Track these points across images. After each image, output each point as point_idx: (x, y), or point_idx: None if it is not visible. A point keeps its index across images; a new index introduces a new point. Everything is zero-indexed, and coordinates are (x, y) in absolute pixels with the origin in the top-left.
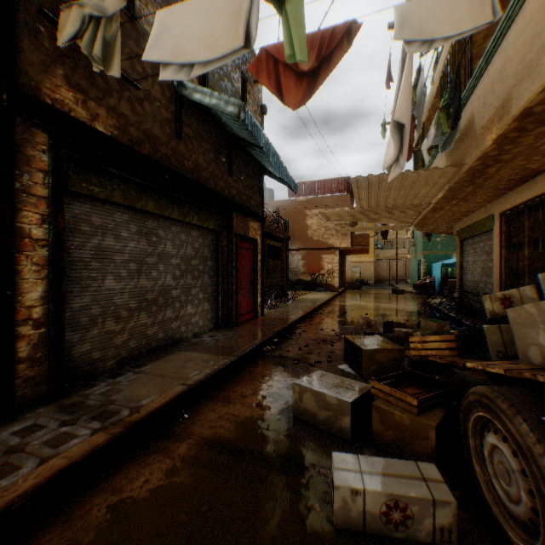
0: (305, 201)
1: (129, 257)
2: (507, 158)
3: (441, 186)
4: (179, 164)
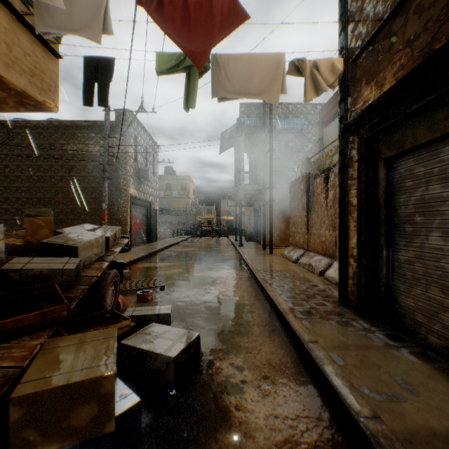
0: None
1: None
2: None
3: None
4: None
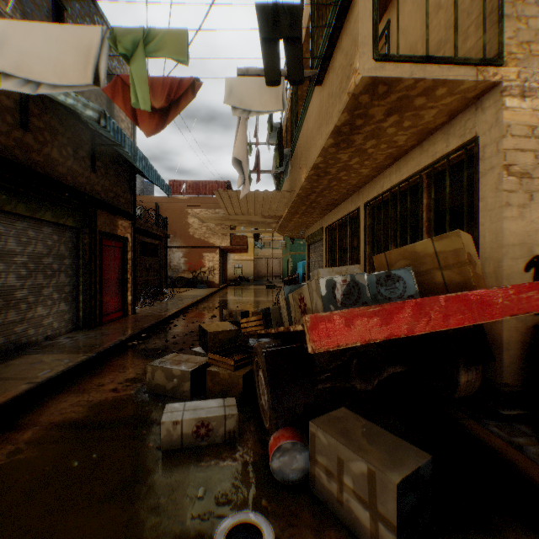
0: (186, 199)
1: None
2: (319, 191)
3: (286, 204)
4: (27, 157)
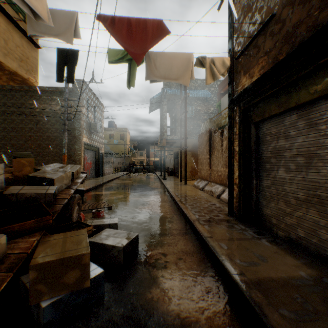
0: None
1: (296, 152)
2: None
3: None
4: None
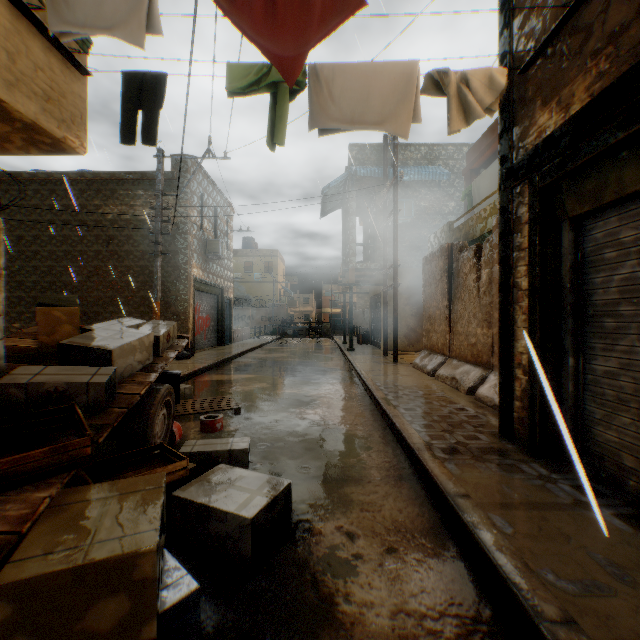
0: None
1: None
2: None
3: None
4: None
